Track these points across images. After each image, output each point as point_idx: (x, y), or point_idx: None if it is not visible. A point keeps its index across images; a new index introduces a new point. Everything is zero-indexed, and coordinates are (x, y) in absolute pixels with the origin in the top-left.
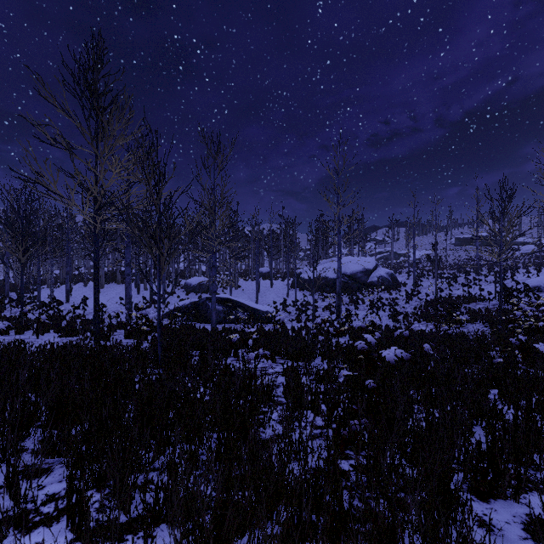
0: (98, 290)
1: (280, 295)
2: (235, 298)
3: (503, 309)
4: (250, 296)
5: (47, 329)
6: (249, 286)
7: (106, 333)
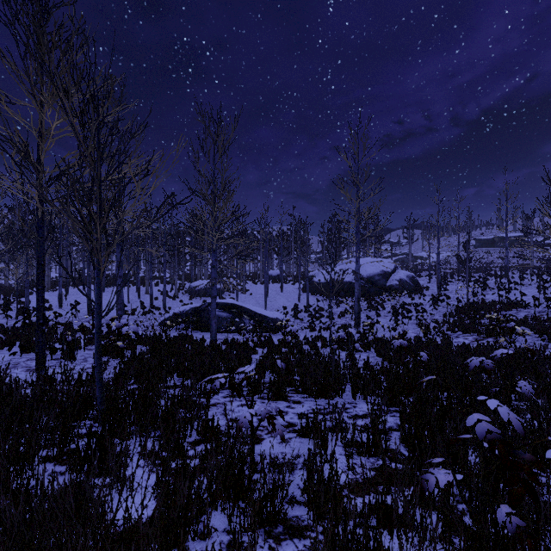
0: (42, 295)
1: (290, 299)
2: (240, 304)
3: None
4: (258, 300)
5: (12, 341)
6: (257, 290)
7: (71, 350)
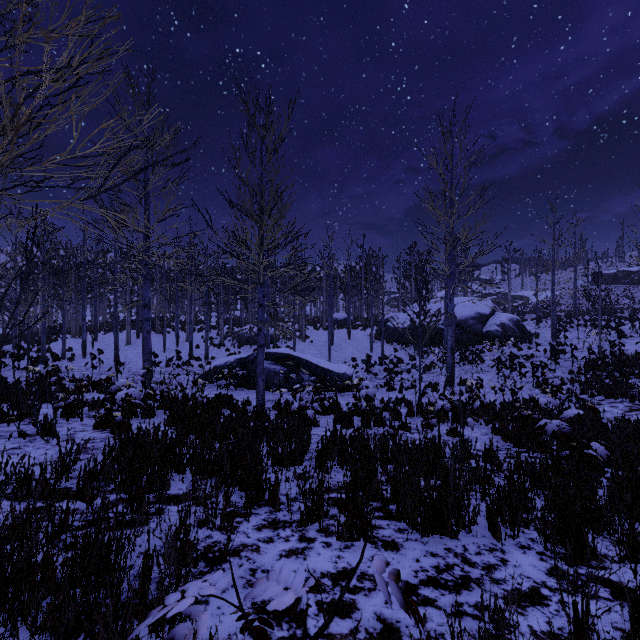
0: None
1: (360, 349)
2: (297, 354)
3: None
4: (321, 350)
5: None
6: (320, 337)
7: (50, 422)
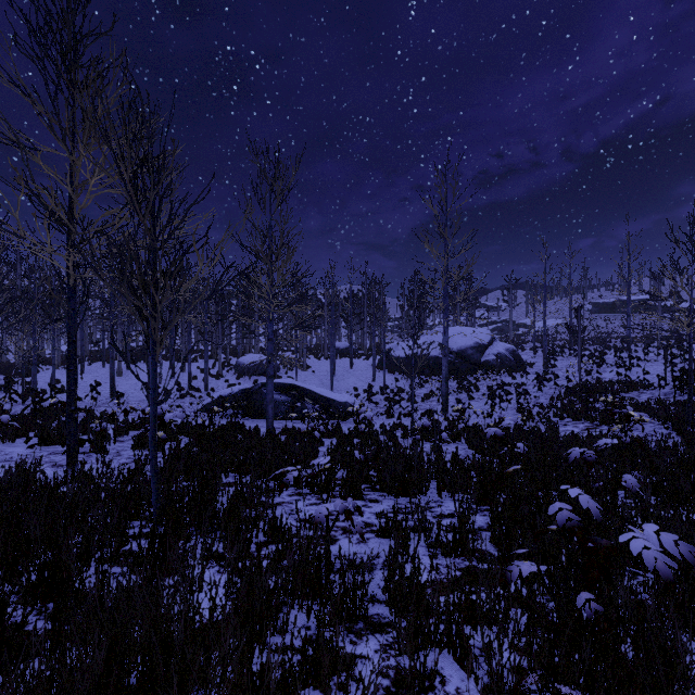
0: (74, 377)
1: (362, 379)
2: (301, 384)
3: (685, 402)
4: (323, 380)
5: (24, 432)
6: (322, 367)
7: (101, 442)
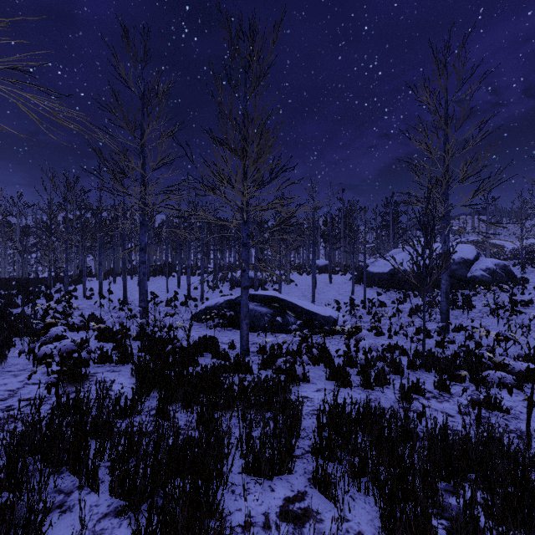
0: None
1: (342, 292)
2: (283, 297)
3: None
4: (304, 292)
5: None
6: (303, 281)
7: None
